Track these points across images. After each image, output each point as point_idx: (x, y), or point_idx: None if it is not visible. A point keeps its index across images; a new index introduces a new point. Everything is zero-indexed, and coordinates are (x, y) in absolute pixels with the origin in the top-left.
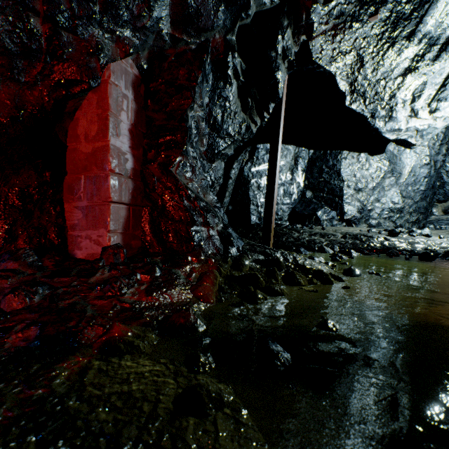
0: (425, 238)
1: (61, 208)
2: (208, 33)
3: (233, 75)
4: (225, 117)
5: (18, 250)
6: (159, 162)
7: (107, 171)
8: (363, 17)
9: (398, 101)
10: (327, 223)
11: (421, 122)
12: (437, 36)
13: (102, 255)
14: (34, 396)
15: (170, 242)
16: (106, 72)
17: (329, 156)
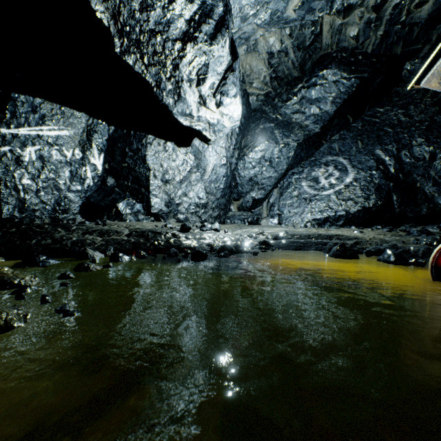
0: (212, 233)
1: None
2: None
3: None
4: None
5: None
6: None
7: None
8: None
9: (184, 77)
10: (133, 217)
11: (211, 115)
12: (211, 6)
13: None
14: None
15: None
16: None
17: (133, 138)
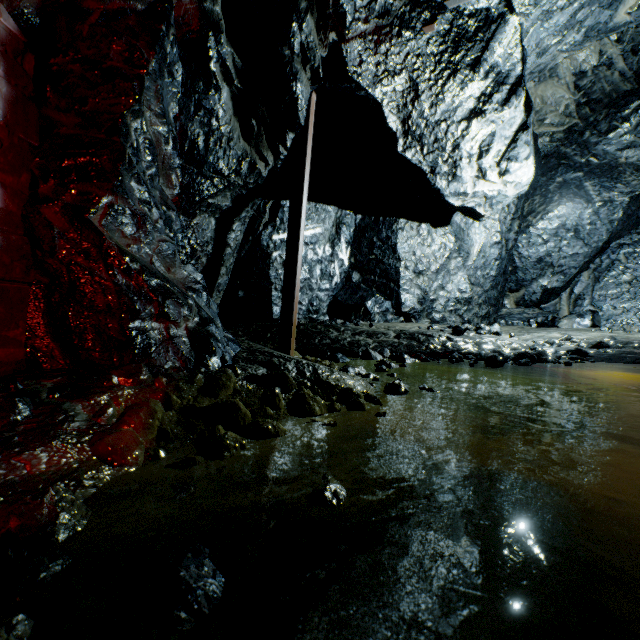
0: (494, 337)
1: None
2: None
3: (221, 74)
4: (212, 143)
5: None
6: (65, 202)
7: None
8: (416, 24)
9: (463, 154)
10: (380, 317)
11: (490, 186)
12: (506, 73)
13: None
14: None
15: (89, 350)
16: None
17: (382, 225)
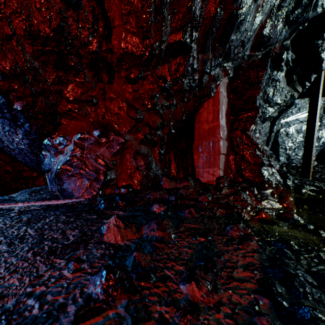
0: None
1: (192, 157)
2: (272, 46)
3: (283, 64)
4: (275, 92)
5: (187, 177)
6: (239, 129)
7: (218, 138)
8: None
9: None
10: None
11: None
12: None
13: (218, 181)
14: (255, 230)
15: (247, 175)
16: (218, 87)
17: None
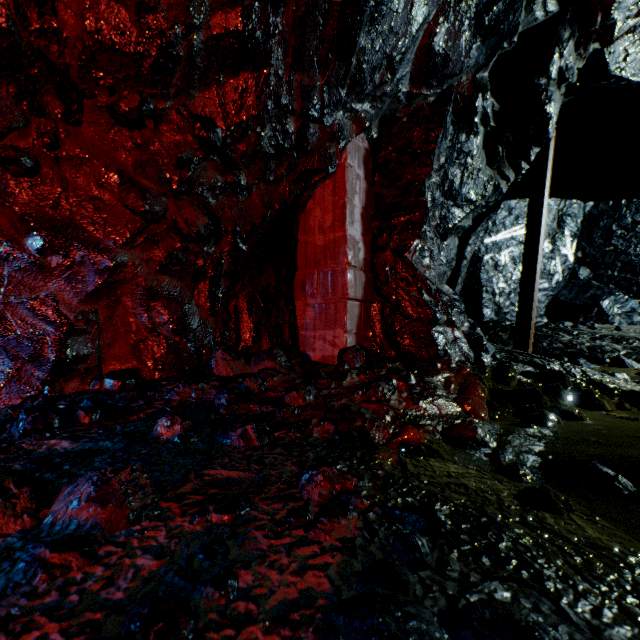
0: None
1: (292, 306)
2: (454, 78)
3: (479, 121)
4: (465, 178)
5: (272, 350)
6: (391, 248)
7: (344, 265)
8: None
9: None
10: (622, 319)
11: None
12: None
13: (342, 357)
14: (380, 474)
15: (406, 345)
16: (343, 155)
17: (625, 209)
